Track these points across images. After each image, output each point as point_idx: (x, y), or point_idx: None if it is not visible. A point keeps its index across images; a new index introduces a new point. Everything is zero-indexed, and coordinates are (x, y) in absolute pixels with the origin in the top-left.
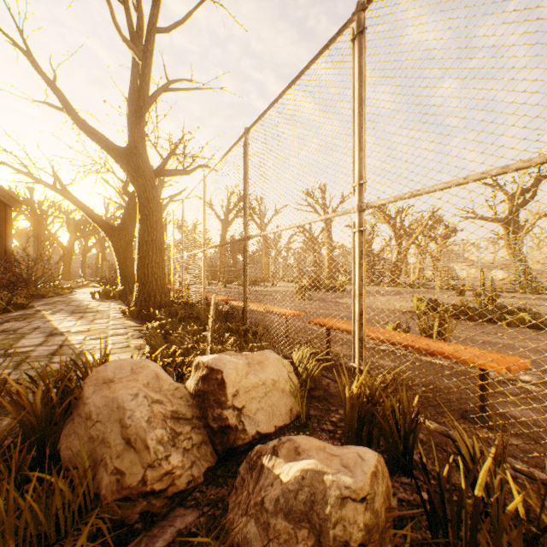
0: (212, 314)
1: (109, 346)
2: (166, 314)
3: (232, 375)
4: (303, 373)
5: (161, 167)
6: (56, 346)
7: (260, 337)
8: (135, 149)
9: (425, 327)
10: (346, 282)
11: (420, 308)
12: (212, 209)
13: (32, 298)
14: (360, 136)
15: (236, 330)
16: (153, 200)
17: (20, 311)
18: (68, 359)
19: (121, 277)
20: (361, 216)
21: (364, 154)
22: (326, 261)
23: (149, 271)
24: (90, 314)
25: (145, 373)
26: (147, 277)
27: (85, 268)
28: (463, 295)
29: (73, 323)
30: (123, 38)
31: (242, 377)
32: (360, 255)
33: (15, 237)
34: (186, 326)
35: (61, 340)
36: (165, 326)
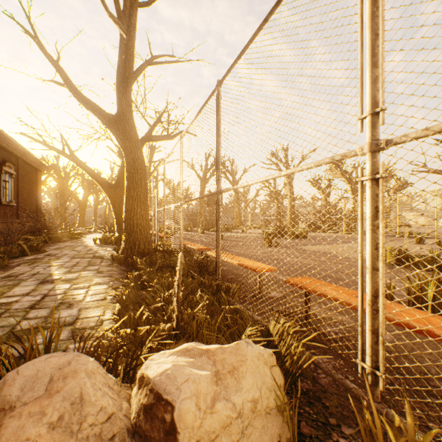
0: (178, 279)
1: (87, 298)
2: (146, 263)
3: (189, 413)
4: (286, 357)
5: (149, 134)
6: (40, 296)
7: (232, 293)
8: (123, 116)
9: (416, 289)
10: (306, 229)
11: (388, 258)
12: (193, 169)
13: (50, 243)
14: (373, 46)
15: (208, 285)
16: (138, 160)
17: (34, 255)
18: (42, 314)
19: (117, 226)
20: (375, 158)
21: (382, 69)
22: (288, 211)
23: (135, 222)
24: (85, 260)
25: (65, 391)
26: (132, 228)
27: (96, 217)
28: (423, 243)
29: (67, 269)
30: (109, 13)
31: (205, 412)
32: (373, 214)
33: (47, 194)
34: (162, 277)
35: (48, 289)
36: (143, 275)
